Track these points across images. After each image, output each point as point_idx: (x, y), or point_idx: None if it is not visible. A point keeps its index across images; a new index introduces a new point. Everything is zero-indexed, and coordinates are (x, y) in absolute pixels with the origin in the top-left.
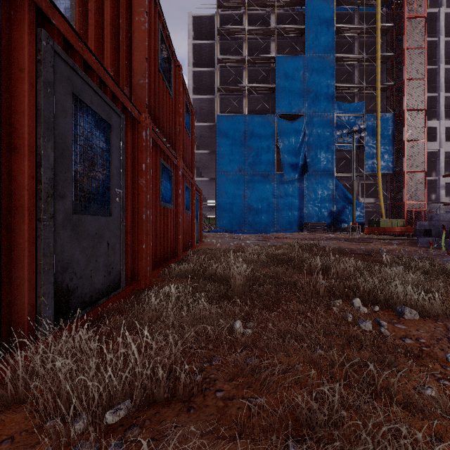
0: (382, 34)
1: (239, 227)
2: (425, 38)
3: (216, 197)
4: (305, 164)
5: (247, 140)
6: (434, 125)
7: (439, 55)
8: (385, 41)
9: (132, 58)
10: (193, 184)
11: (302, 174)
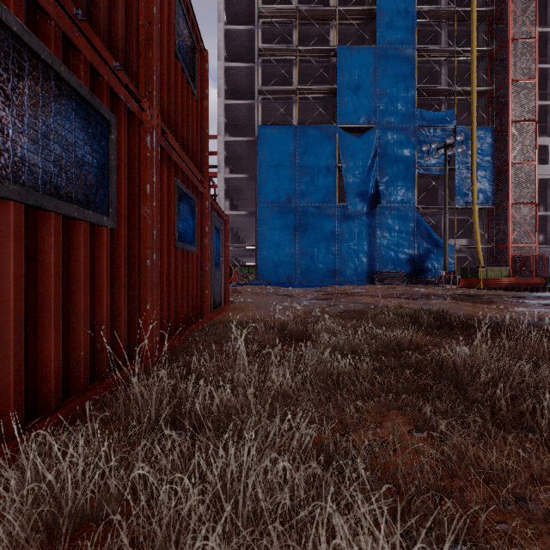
0: (477, 22)
1: (287, 278)
2: (535, 25)
3: (257, 237)
4: (377, 193)
5: (299, 160)
6: (545, 143)
7: None
8: (481, 31)
9: None
10: (205, 196)
11: (373, 206)
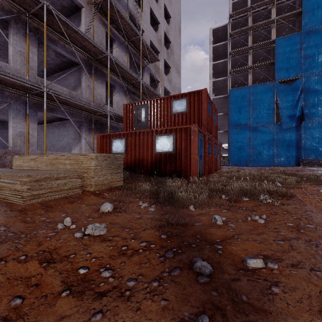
0: None
1: (245, 162)
2: None
3: (229, 143)
4: (302, 115)
5: (252, 103)
6: None
7: None
8: None
9: (202, 116)
10: (217, 143)
11: (299, 122)
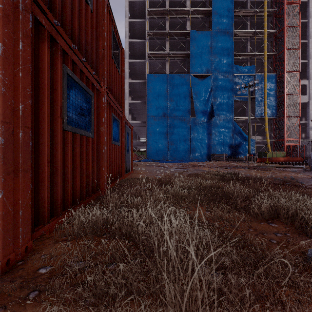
0: (267, 16)
1: (163, 157)
2: (299, 19)
3: (146, 135)
4: (212, 111)
5: (169, 93)
6: (305, 83)
7: (308, 32)
8: (270, 22)
9: None
10: (123, 118)
11: (210, 118)
